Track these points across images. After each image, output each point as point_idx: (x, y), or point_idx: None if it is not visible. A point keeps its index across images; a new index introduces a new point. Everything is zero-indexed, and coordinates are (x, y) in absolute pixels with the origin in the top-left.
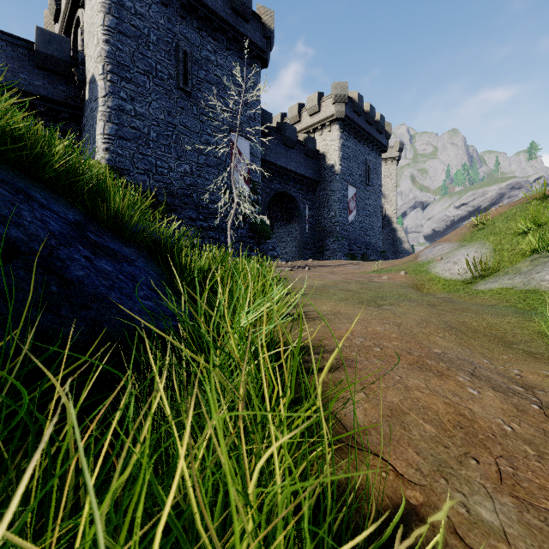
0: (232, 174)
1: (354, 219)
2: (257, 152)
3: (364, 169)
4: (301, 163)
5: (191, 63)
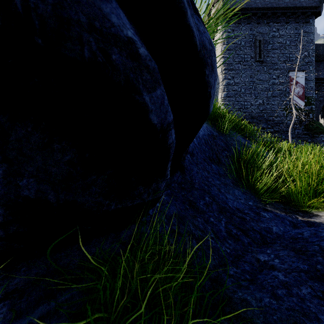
0: (291, 100)
1: None
2: (311, 76)
3: None
4: None
5: (263, 45)
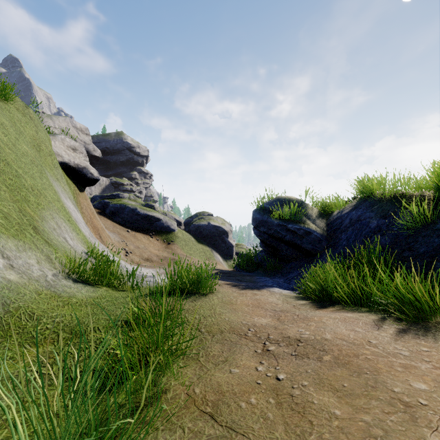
0: None
1: None
2: None
3: None
4: None
5: None
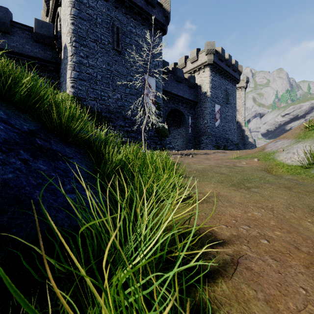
0: (144, 98)
1: (219, 124)
2: (160, 85)
3: (225, 94)
4: (186, 91)
5: (121, 34)
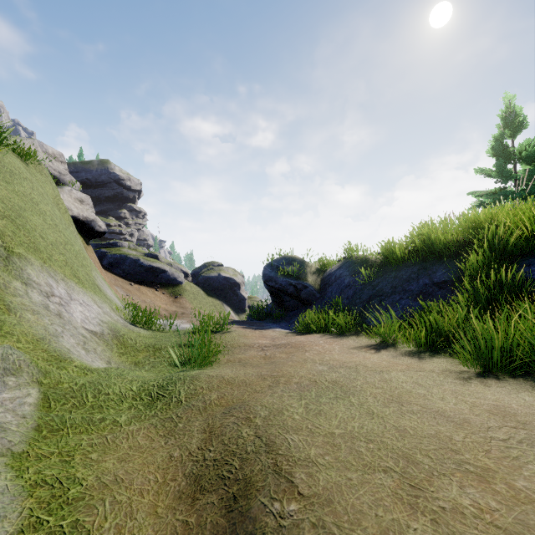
0: None
1: None
2: None
3: None
4: None
5: None
